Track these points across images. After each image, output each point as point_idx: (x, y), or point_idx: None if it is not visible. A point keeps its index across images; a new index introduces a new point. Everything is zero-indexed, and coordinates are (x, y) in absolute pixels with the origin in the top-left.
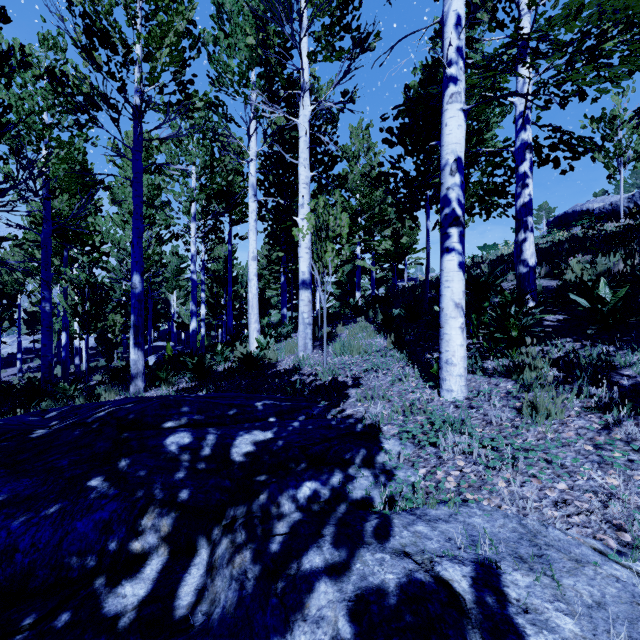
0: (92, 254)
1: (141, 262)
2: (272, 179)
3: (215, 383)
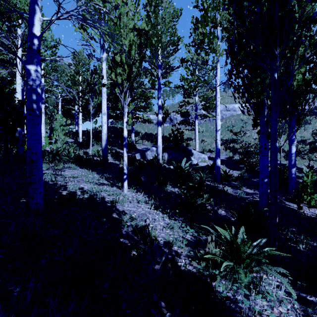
0: None
1: None
2: None
3: None
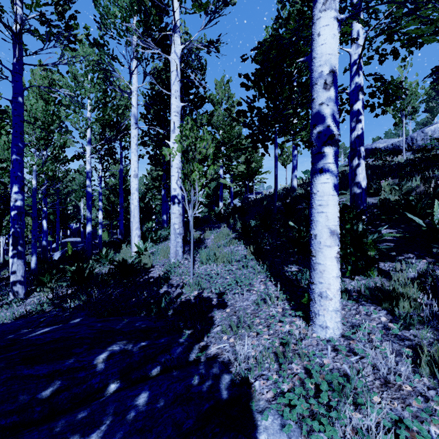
0: (5, 169)
1: (21, 177)
2: (153, 112)
3: (87, 294)
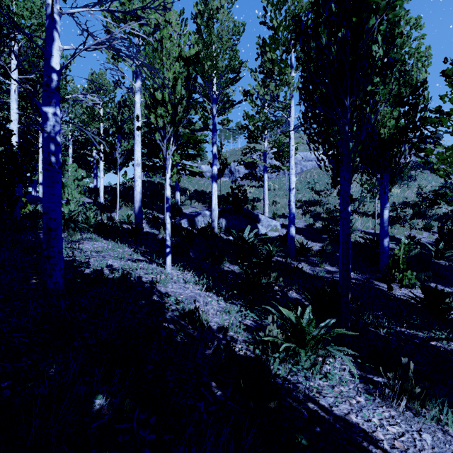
0: None
1: None
2: None
3: None
